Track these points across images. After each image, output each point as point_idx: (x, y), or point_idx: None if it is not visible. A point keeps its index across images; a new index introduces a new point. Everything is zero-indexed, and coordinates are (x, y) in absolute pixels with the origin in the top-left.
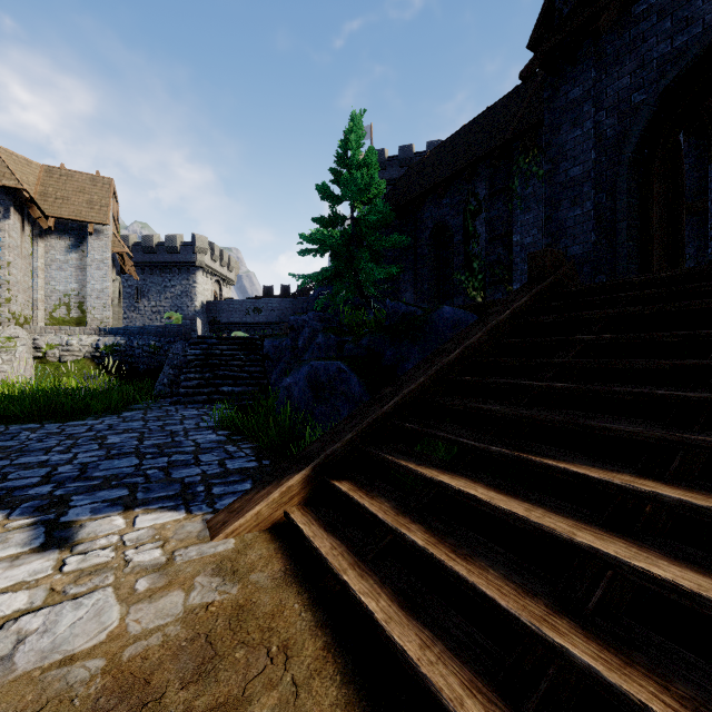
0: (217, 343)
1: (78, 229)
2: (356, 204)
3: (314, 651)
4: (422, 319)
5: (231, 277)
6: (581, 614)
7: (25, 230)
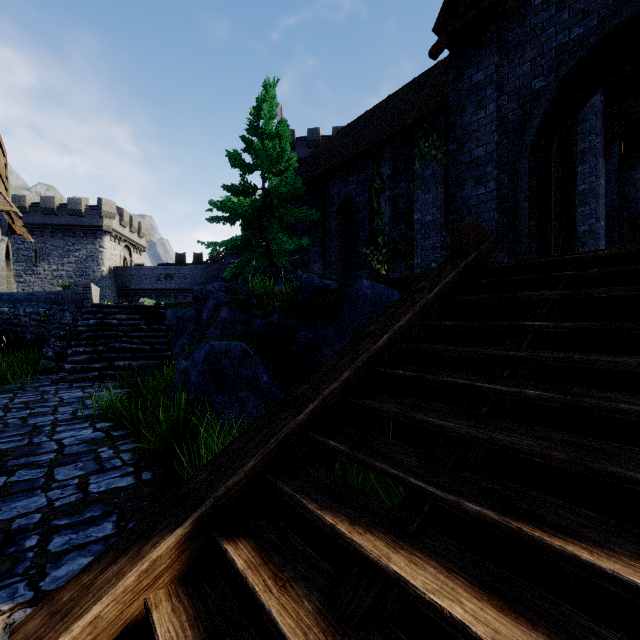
0: (115, 312)
1: None
2: (267, 175)
3: None
4: (339, 295)
5: (142, 243)
6: None
7: None
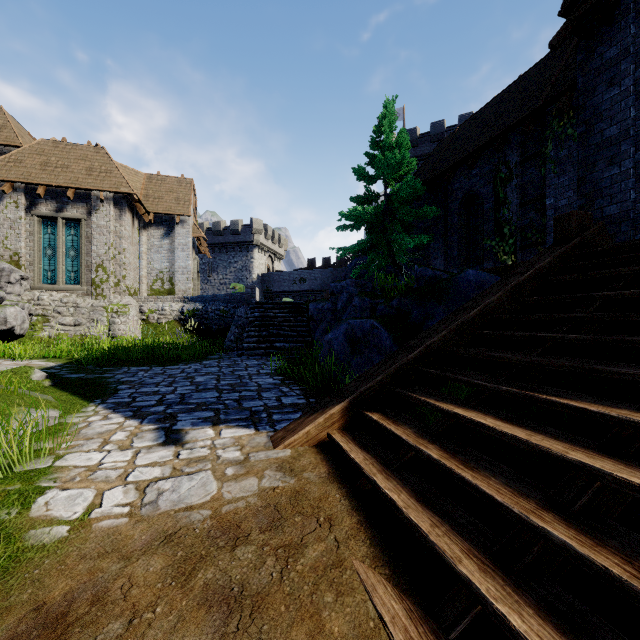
0: (271, 307)
1: (169, 221)
2: (389, 181)
3: (350, 524)
4: (446, 282)
5: (281, 252)
6: (567, 512)
7: (134, 224)
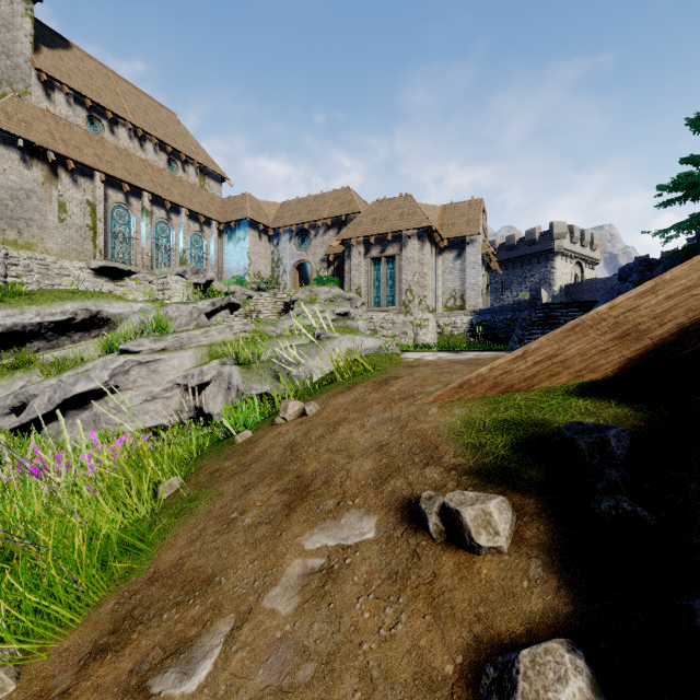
0: (558, 307)
1: (460, 243)
2: None
3: None
4: None
5: (595, 256)
6: None
7: (432, 252)
